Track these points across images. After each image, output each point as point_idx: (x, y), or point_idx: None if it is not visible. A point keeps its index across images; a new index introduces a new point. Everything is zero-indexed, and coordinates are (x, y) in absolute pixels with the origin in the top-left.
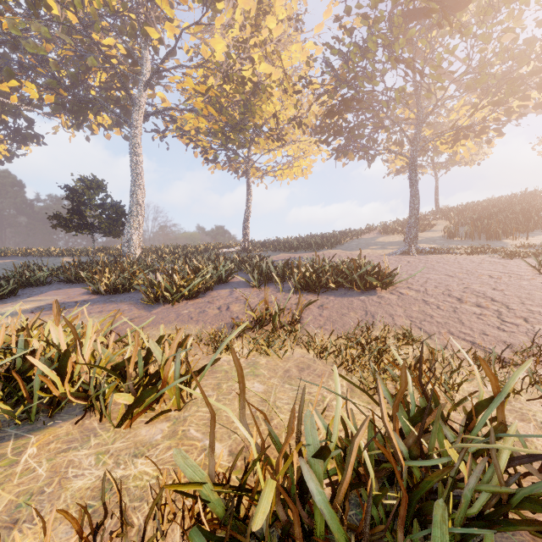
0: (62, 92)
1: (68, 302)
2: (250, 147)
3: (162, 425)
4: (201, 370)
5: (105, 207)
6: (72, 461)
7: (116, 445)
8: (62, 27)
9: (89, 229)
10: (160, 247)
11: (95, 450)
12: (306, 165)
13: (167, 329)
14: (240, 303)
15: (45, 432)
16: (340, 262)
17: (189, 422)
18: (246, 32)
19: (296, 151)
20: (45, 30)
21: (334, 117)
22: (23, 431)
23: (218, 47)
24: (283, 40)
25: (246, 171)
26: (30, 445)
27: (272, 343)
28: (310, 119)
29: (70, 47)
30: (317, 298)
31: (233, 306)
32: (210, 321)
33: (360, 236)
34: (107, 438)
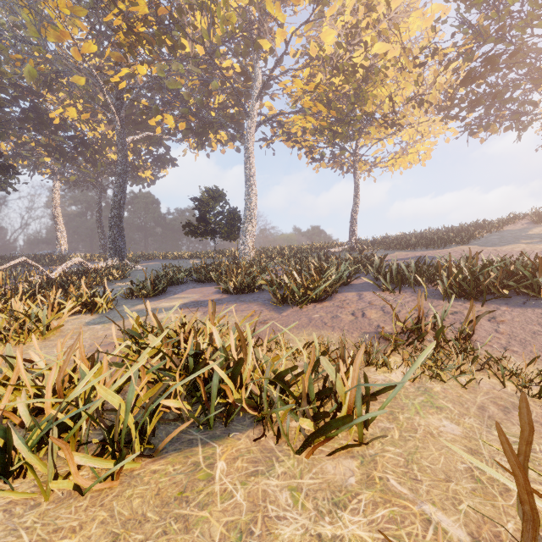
0: (191, 118)
1: (205, 300)
2: (358, 139)
3: (348, 462)
4: (375, 394)
5: (224, 214)
6: (266, 493)
7: (306, 481)
8: (191, 62)
9: (212, 235)
10: (268, 249)
11: (285, 481)
12: (424, 150)
13: (302, 333)
14: (376, 309)
15: (226, 442)
16: (507, 261)
17: (381, 465)
18: (358, 15)
19: (412, 135)
20: (181, 67)
21: (474, 82)
22: (206, 436)
23: (328, 40)
24: (398, 12)
25: (354, 165)
26: (218, 457)
27: (441, 364)
28: (435, 94)
29: (197, 77)
30: (481, 307)
31: (368, 312)
32: (347, 328)
33: (501, 228)
34: (291, 466)
